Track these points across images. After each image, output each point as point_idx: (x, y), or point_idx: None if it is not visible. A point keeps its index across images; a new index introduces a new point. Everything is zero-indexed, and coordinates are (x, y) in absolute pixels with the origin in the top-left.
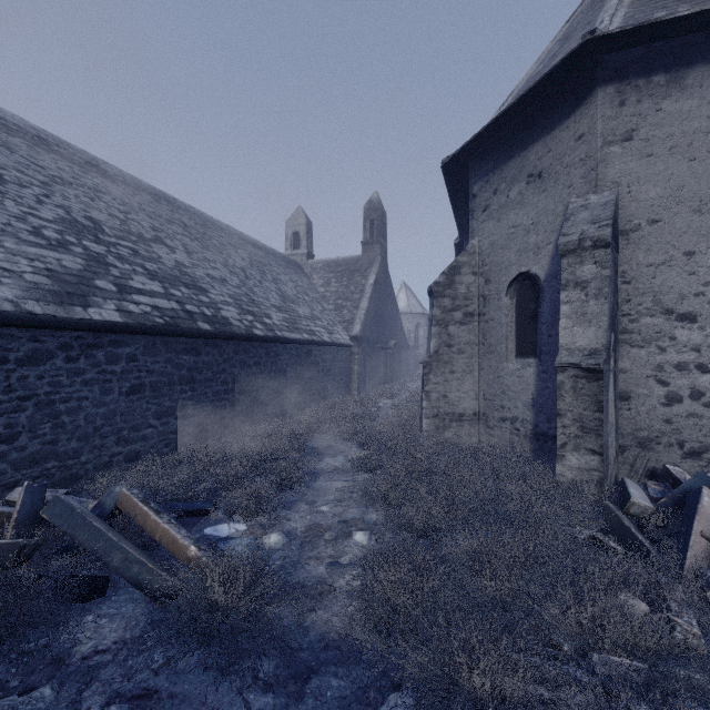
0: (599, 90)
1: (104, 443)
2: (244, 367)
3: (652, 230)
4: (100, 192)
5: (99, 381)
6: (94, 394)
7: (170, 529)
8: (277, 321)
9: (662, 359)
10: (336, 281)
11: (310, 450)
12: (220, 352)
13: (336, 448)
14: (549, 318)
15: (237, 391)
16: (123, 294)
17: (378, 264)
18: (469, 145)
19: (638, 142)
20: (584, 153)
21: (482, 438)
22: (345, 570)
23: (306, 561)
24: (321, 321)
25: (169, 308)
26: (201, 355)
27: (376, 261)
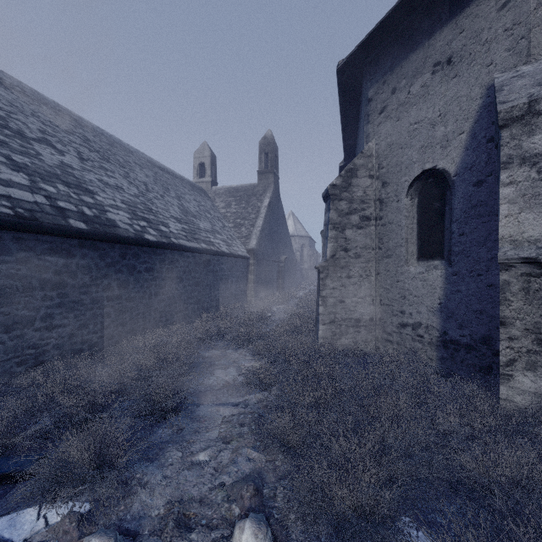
0: None
1: None
2: (133, 273)
3: None
4: None
5: None
6: None
7: None
8: (175, 230)
9: None
10: (236, 203)
11: (200, 361)
12: (101, 255)
13: (229, 357)
14: (462, 215)
15: (125, 297)
16: None
17: (272, 190)
18: (368, 42)
19: None
20: (510, 21)
21: (378, 344)
22: None
23: None
24: (220, 235)
25: (29, 201)
26: (74, 257)
27: (270, 187)
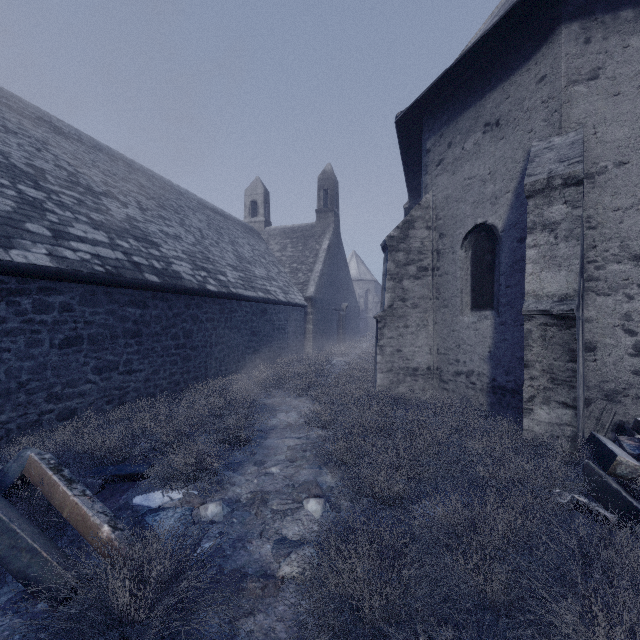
0: (563, 27)
1: (31, 400)
2: (197, 323)
3: (620, 172)
4: (49, 145)
5: (24, 331)
6: (19, 345)
7: (80, 504)
8: (233, 278)
9: (630, 308)
10: (292, 246)
11: (262, 406)
12: (170, 306)
13: (290, 404)
14: (508, 269)
15: (189, 346)
16: (59, 240)
17: (332, 231)
18: (424, 98)
19: (604, 81)
20: (546, 95)
21: (435, 393)
22: (294, 553)
23: (248, 539)
24: (276, 282)
25: (112, 258)
26: (148, 308)
27: (329, 228)
